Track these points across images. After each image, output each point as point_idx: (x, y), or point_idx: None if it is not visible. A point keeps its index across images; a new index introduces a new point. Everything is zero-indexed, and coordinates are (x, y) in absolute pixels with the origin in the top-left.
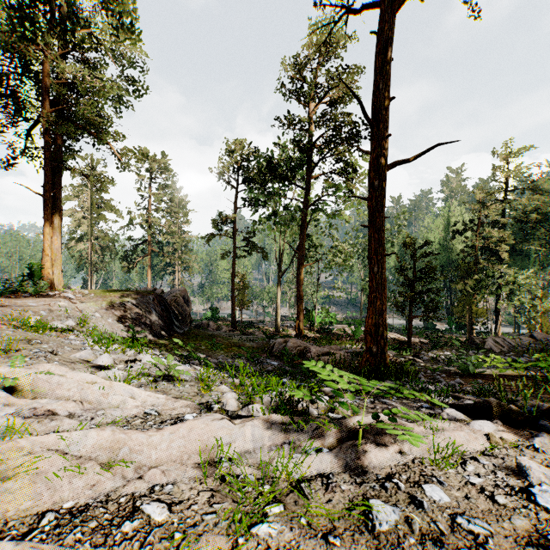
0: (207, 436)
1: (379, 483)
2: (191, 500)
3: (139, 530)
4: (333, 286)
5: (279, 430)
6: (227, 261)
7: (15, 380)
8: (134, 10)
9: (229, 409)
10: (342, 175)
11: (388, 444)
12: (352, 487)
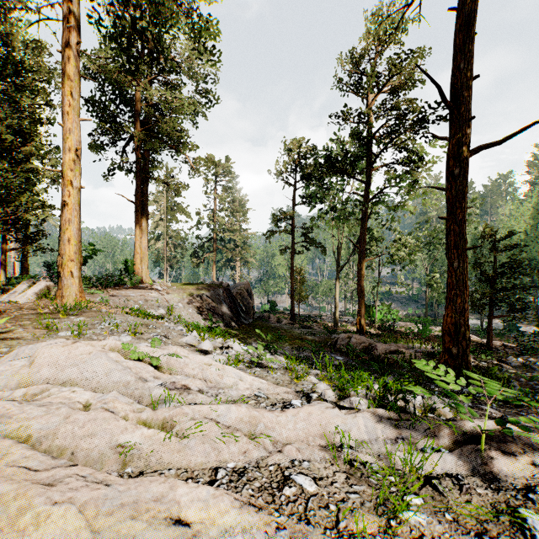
0: (324, 422)
1: (519, 493)
2: (330, 478)
3: (298, 496)
4: (396, 281)
5: (389, 425)
6: (283, 256)
7: (157, 358)
8: (218, 34)
9: (328, 399)
10: (408, 165)
11: (515, 454)
12: (489, 492)
